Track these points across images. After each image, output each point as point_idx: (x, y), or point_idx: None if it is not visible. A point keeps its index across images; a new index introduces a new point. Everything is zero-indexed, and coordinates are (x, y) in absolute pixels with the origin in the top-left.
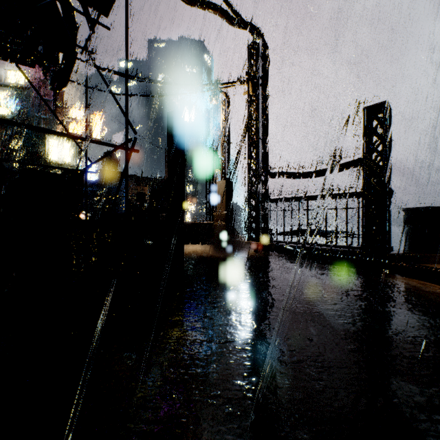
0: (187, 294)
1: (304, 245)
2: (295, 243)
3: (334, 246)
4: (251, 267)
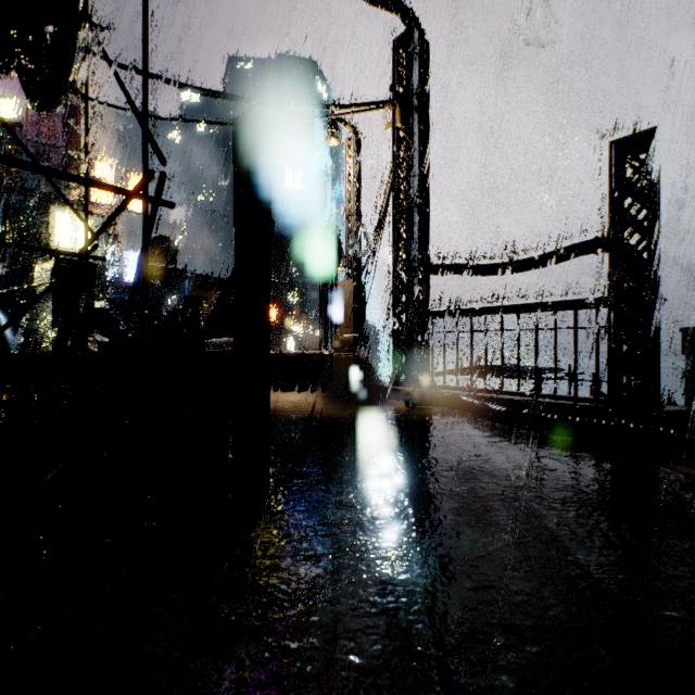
0: (274, 516)
1: (495, 394)
2: (479, 391)
3: (553, 397)
4: (406, 440)
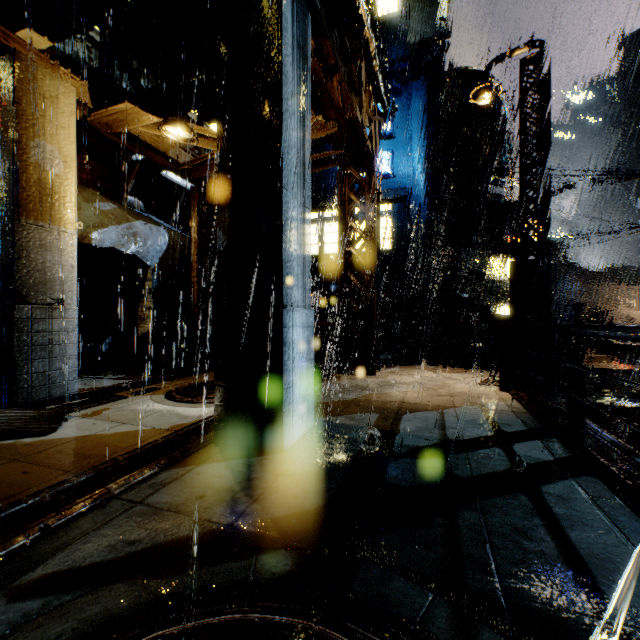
0: None
1: None
2: None
3: None
4: None
